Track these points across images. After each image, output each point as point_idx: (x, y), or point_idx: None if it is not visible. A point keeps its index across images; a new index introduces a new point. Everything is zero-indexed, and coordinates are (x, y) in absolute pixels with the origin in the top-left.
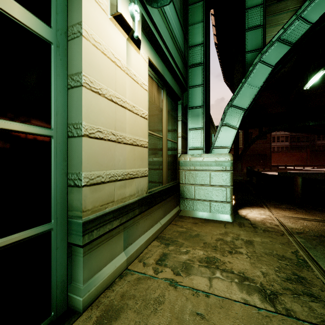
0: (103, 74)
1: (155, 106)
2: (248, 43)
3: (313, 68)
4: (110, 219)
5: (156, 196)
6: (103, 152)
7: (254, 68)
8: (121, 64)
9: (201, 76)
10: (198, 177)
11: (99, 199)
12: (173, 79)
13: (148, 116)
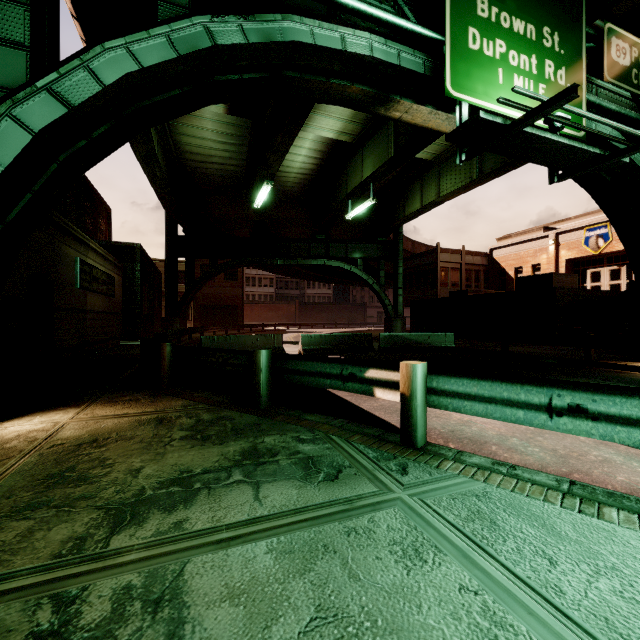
0: None
1: None
2: None
3: (262, 178)
4: None
5: None
6: None
7: None
8: None
9: None
10: None
11: None
12: None
13: None
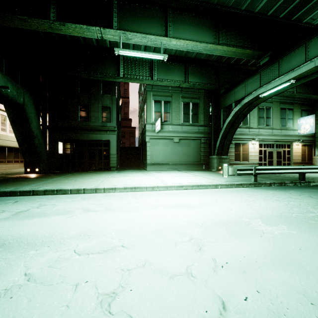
0: (294, 150)
1: (303, 149)
2: None
3: None
4: (295, 163)
5: (303, 162)
6: (294, 157)
7: None
8: (296, 148)
9: None
10: (316, 161)
11: (294, 161)
12: (309, 142)
13: (301, 152)
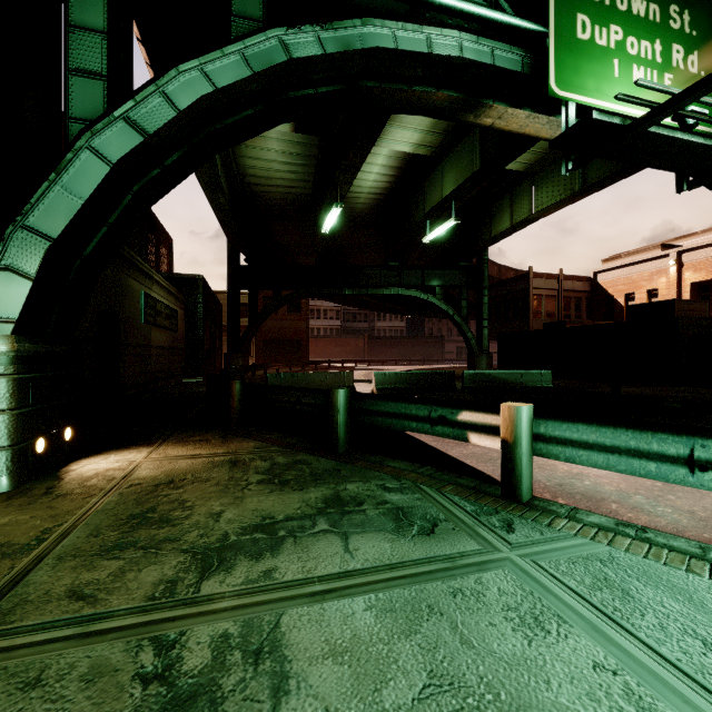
0: None
1: None
2: (75, 100)
3: (330, 200)
4: None
5: None
6: None
7: (76, 158)
8: None
9: None
10: None
11: None
12: None
13: None
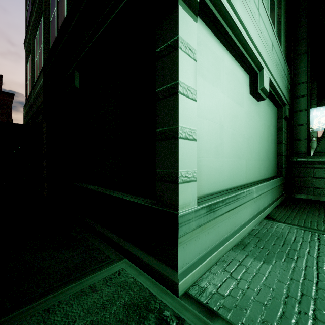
0: None
1: None
2: None
3: None
4: None
5: None
6: None
7: None
8: None
9: (316, 140)
10: None
11: None
12: None
13: None
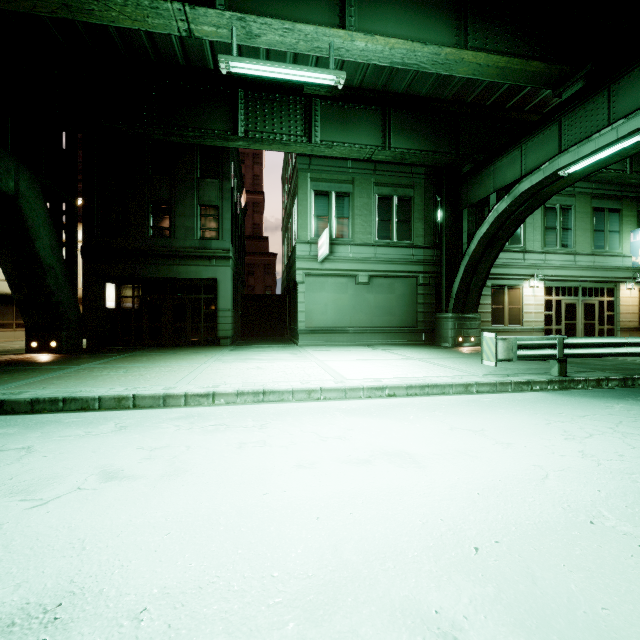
0: (624, 301)
1: None
2: None
3: None
4: (625, 329)
5: None
6: (623, 316)
7: None
8: (628, 297)
9: None
10: None
11: (623, 324)
12: None
13: (638, 305)
